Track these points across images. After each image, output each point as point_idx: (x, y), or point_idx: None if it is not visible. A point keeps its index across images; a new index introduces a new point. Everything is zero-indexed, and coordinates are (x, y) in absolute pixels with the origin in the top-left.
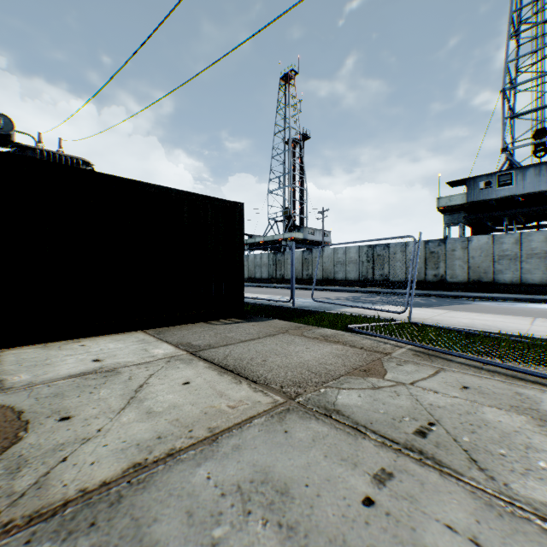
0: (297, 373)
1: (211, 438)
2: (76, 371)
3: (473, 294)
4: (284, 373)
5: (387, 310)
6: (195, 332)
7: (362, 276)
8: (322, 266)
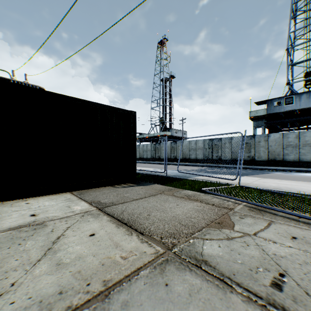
0: (172, 225)
1: (104, 292)
2: (15, 224)
3: (271, 167)
4: (162, 225)
5: (225, 178)
6: (104, 193)
7: (206, 157)
8: (182, 151)
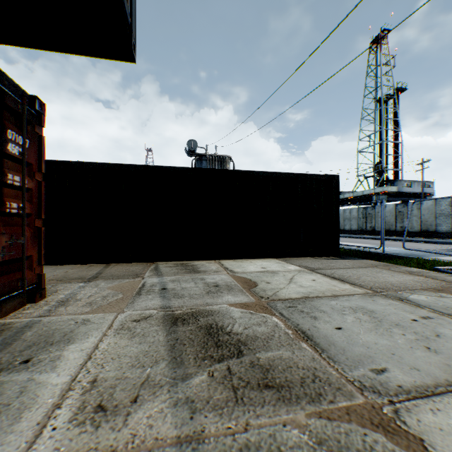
0: (382, 285)
1: (334, 296)
2: (257, 270)
3: None
4: (372, 283)
5: None
6: (307, 261)
7: None
8: (419, 218)
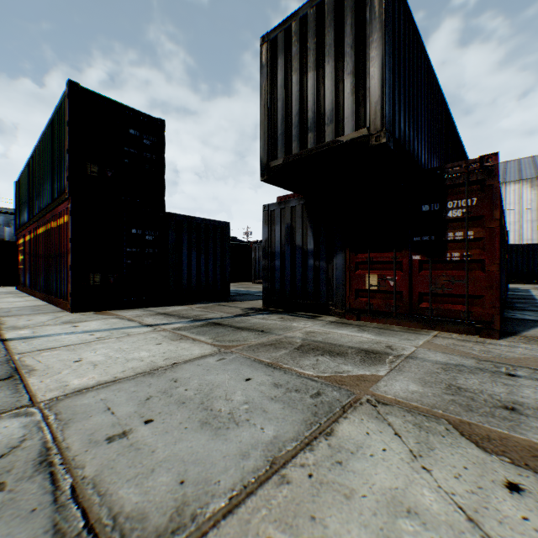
0: None
1: (278, 465)
2: None
3: None
4: None
5: None
6: None
7: None
8: None
